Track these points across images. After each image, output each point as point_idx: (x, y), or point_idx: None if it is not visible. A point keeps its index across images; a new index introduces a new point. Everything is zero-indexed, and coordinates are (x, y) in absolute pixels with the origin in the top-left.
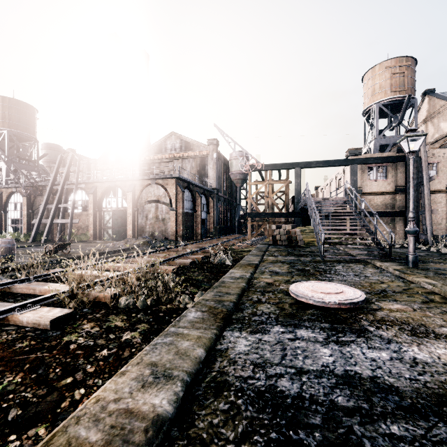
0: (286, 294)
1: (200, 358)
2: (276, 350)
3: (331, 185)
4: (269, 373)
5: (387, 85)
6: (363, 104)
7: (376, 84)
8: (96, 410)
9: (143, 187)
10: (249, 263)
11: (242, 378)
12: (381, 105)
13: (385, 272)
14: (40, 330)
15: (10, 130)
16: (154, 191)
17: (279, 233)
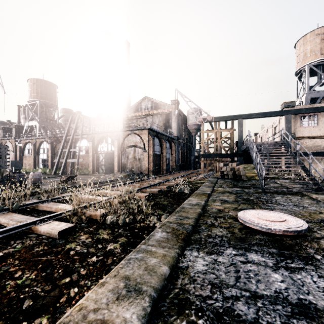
0: (234, 220)
1: (165, 275)
2: (231, 271)
3: (268, 132)
4: (225, 294)
5: (317, 49)
6: (295, 66)
7: (307, 49)
8: (79, 318)
9: (125, 136)
10: (203, 193)
11: (201, 297)
12: (312, 66)
13: (322, 203)
14: (52, 238)
15: (41, 100)
16: (132, 138)
17: (226, 169)
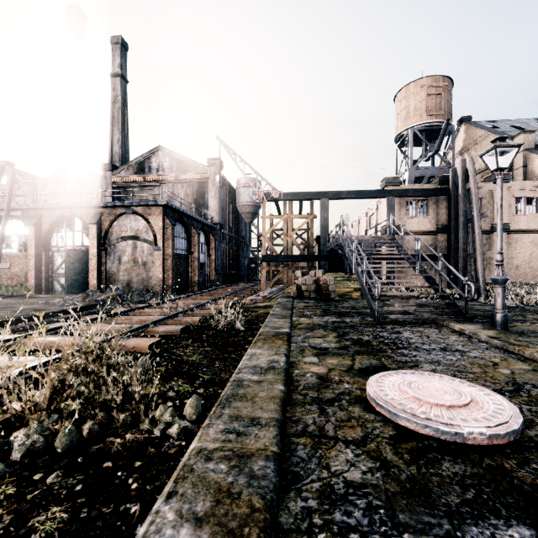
0: (365, 407)
1: None
2: None
3: (360, 223)
4: None
5: (422, 107)
6: (396, 128)
7: (411, 105)
8: None
9: (114, 217)
10: (277, 333)
11: None
12: (416, 130)
13: (477, 340)
14: None
15: None
16: (130, 223)
17: (306, 282)
